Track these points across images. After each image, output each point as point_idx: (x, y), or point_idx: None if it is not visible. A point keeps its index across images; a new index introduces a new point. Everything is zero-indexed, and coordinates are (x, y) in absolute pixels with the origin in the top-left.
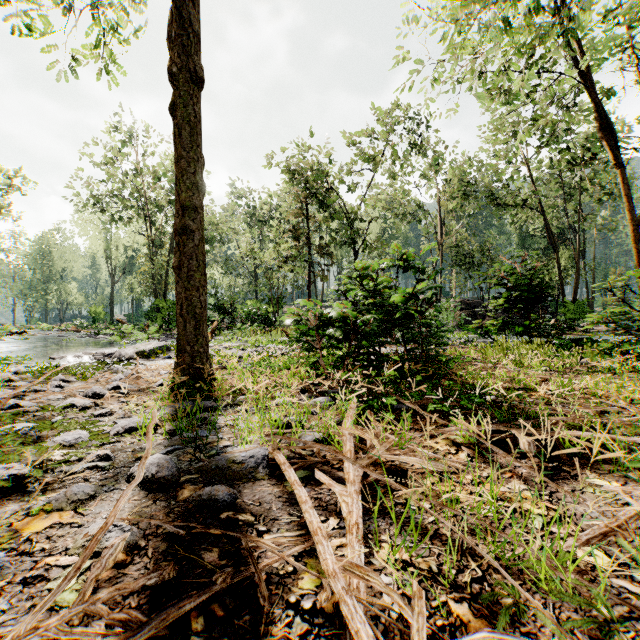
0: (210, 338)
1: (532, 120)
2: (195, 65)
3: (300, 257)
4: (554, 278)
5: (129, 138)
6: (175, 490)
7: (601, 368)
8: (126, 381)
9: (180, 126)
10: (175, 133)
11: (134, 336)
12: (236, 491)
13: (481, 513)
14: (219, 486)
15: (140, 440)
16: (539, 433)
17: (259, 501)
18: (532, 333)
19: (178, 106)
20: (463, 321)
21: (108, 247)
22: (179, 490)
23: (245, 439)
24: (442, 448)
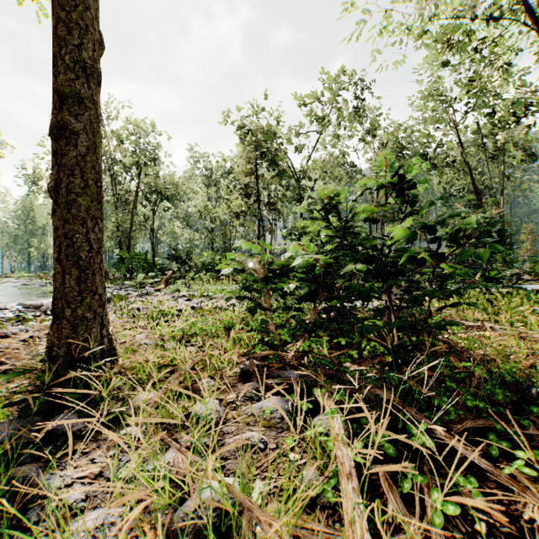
0: (163, 287)
1: (469, 80)
2: None
3: (250, 212)
4: None
5: None
6: None
7: None
8: (0, 354)
9: None
10: None
11: None
12: None
13: None
14: None
15: None
16: None
17: None
18: None
19: None
20: None
21: None
22: None
23: None
24: None
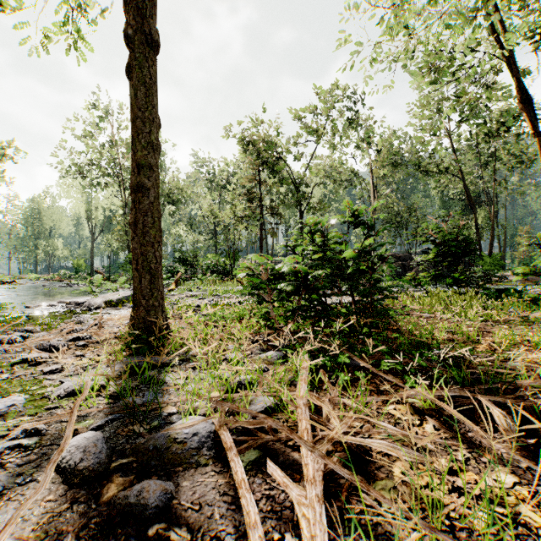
0: (174, 287)
1: (456, 97)
2: (150, 28)
3: (253, 217)
4: (472, 235)
5: (105, 114)
6: (100, 484)
7: (533, 318)
8: (86, 332)
9: (136, 87)
10: (131, 94)
11: (105, 286)
12: (173, 485)
13: (475, 527)
14: (151, 484)
15: (81, 405)
16: (511, 402)
17: (199, 502)
18: (460, 284)
19: (134, 68)
20: (394, 272)
21: (89, 208)
22: (105, 484)
23: (189, 412)
24: (404, 417)
